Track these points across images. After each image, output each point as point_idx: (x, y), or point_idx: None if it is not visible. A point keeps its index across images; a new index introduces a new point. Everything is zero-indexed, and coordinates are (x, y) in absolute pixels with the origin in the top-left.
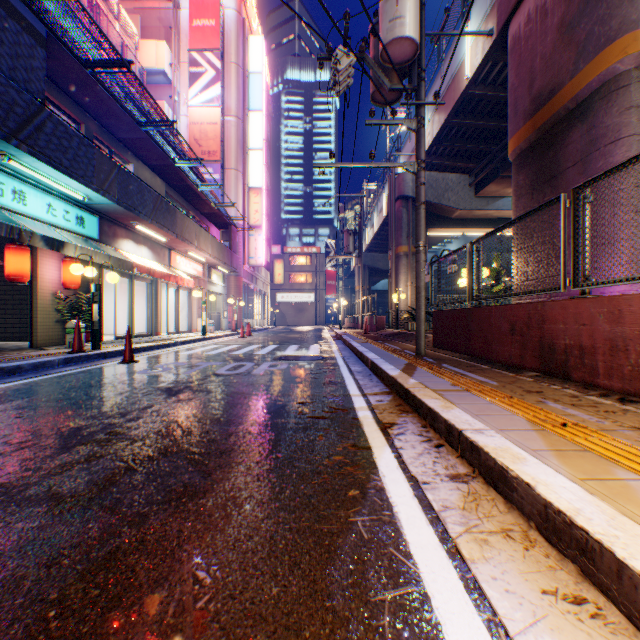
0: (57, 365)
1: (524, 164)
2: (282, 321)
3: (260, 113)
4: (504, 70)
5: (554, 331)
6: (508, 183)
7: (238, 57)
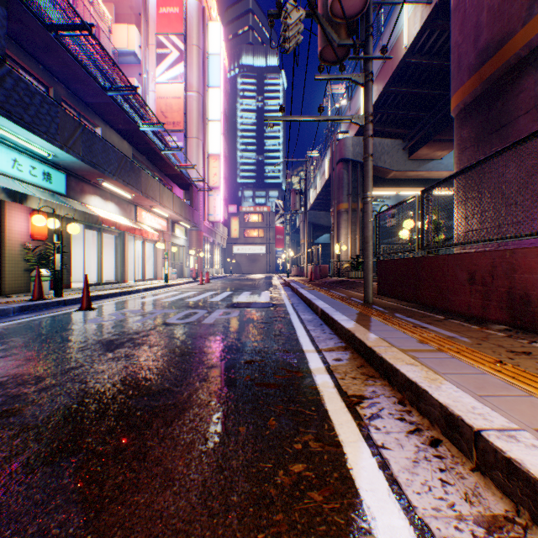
0: (12, 313)
1: (468, 117)
2: (238, 270)
3: (218, 89)
4: (440, 39)
5: (529, 281)
6: (438, 146)
7: (199, 40)
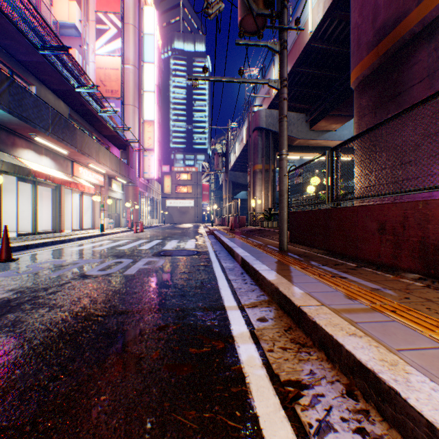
0: None
1: (367, 88)
2: (170, 220)
3: (152, 64)
4: (337, 28)
5: None
6: (334, 120)
7: (135, 21)
